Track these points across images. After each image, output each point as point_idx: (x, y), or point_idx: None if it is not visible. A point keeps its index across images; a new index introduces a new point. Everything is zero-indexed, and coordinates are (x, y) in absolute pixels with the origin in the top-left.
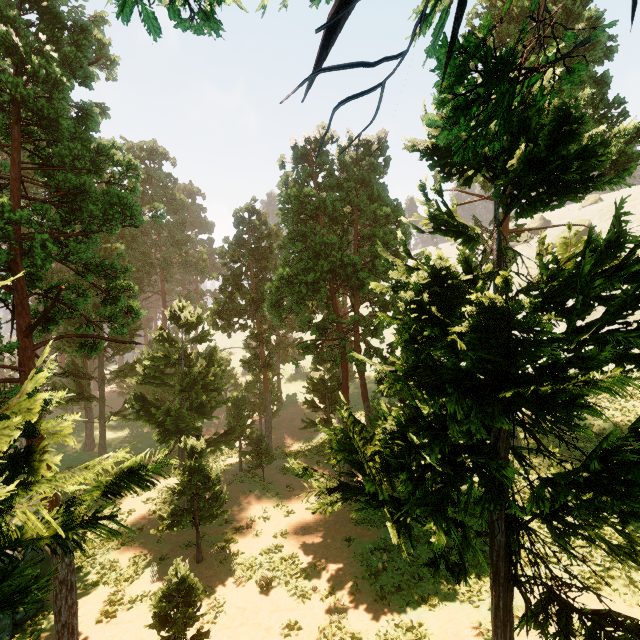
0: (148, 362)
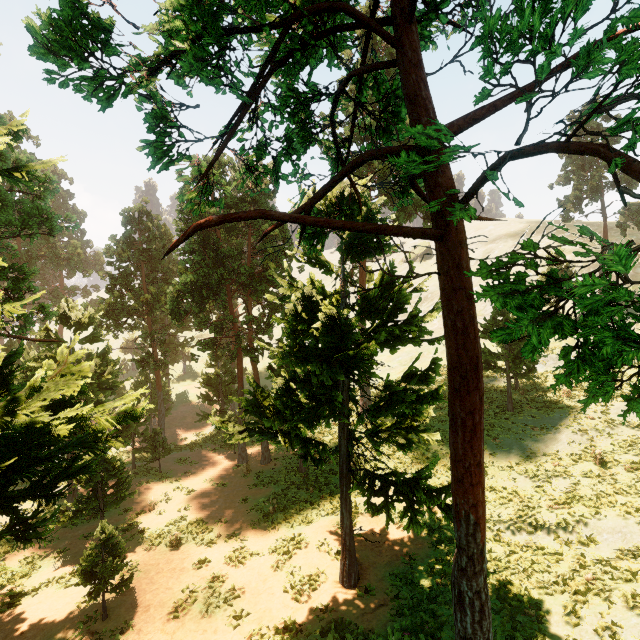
0: (33, 363)
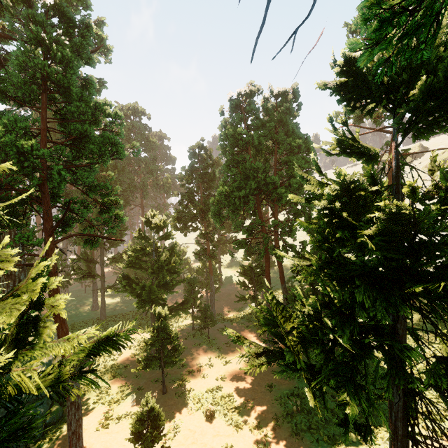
0: (131, 253)
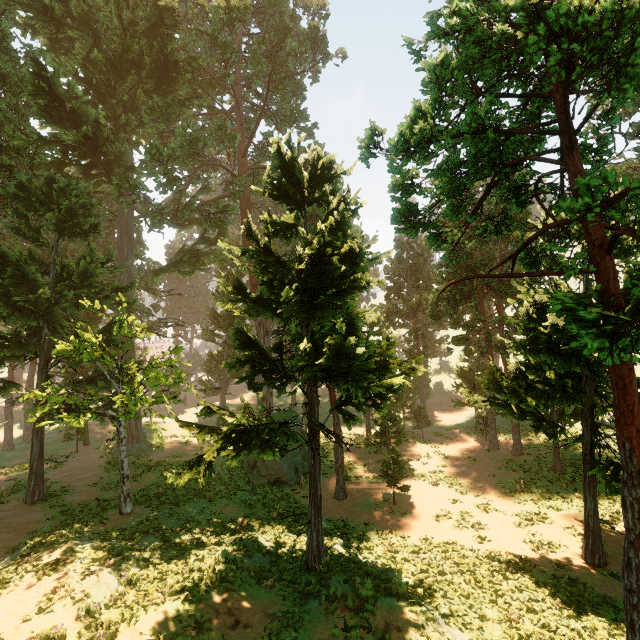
0: None
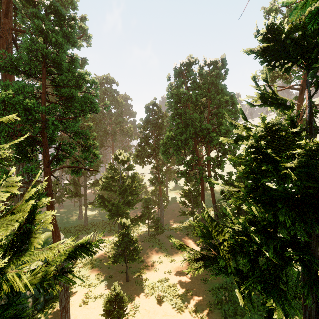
0: (104, 180)
